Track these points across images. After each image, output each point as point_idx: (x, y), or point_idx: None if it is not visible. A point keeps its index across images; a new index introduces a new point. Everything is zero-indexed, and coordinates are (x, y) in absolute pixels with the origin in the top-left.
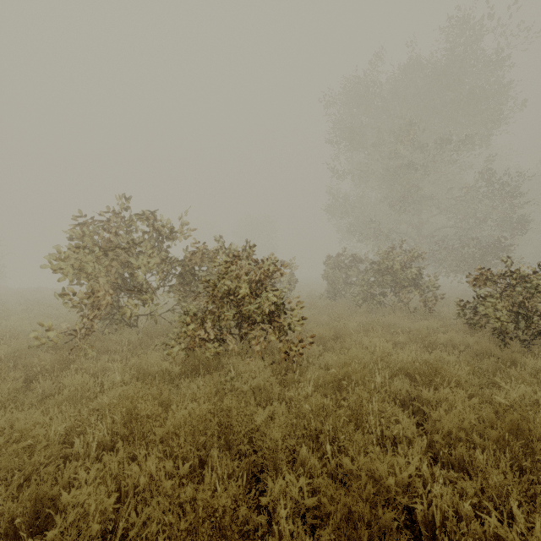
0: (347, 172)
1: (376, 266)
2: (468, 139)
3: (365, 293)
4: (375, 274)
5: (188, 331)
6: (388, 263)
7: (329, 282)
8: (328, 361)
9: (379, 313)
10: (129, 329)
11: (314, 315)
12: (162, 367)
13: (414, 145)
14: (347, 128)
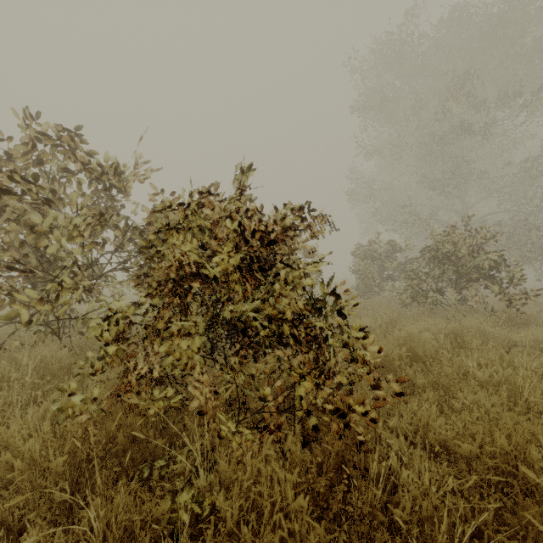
0: (374, 151)
1: (429, 253)
2: (542, 91)
3: (414, 289)
4: (429, 263)
5: (107, 358)
6: (450, 247)
7: (360, 276)
8: (426, 425)
9: (439, 316)
10: (47, 341)
11: (354, 319)
12: (26, 452)
13: (468, 104)
14: (376, 95)
